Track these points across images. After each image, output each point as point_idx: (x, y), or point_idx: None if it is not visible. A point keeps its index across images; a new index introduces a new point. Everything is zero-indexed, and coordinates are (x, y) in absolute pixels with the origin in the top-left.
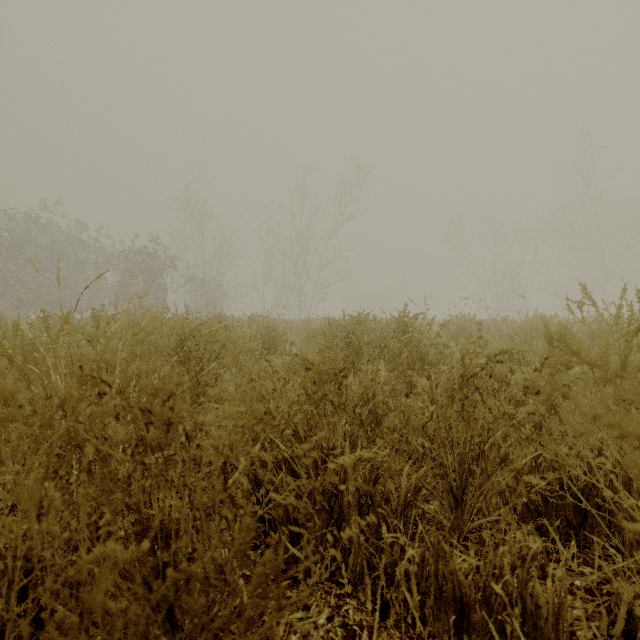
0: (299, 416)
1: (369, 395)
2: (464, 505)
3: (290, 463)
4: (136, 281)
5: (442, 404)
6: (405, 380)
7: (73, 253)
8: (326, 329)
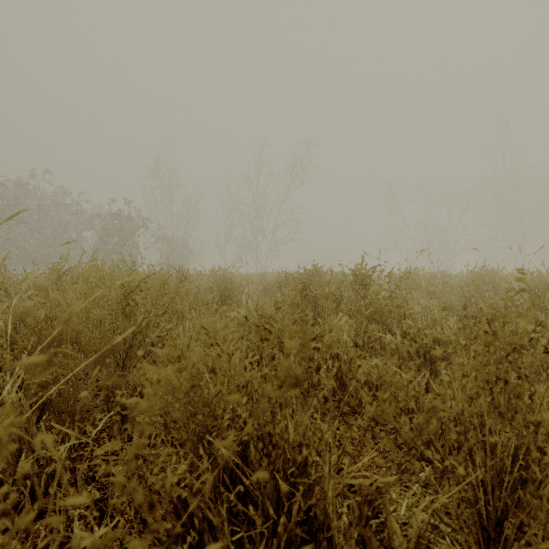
0: (249, 427)
1: (332, 354)
2: (497, 542)
3: (238, 475)
4: (112, 240)
5: (470, 394)
6: (366, 335)
7: (57, 215)
8: (280, 282)
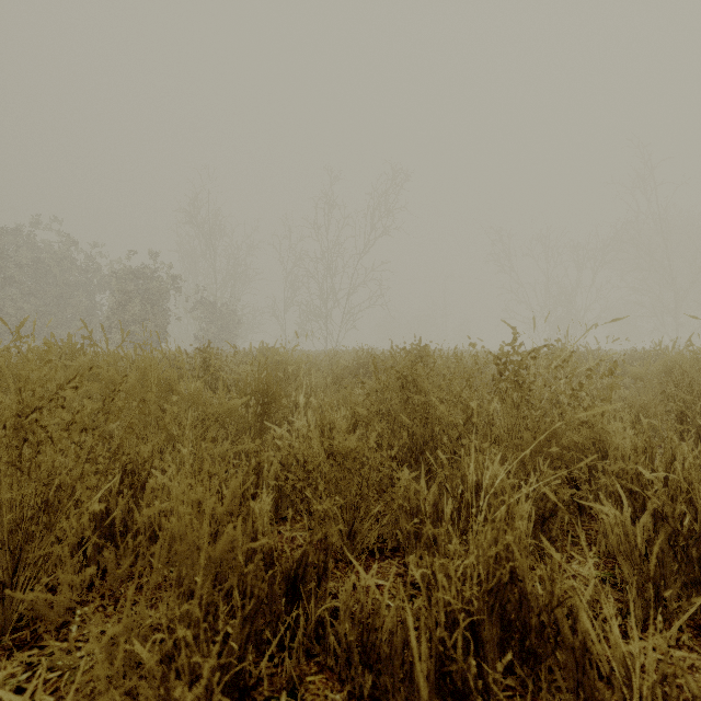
0: None
1: (503, 581)
2: None
3: None
4: (132, 305)
5: None
6: (539, 489)
7: (61, 273)
8: (360, 366)
